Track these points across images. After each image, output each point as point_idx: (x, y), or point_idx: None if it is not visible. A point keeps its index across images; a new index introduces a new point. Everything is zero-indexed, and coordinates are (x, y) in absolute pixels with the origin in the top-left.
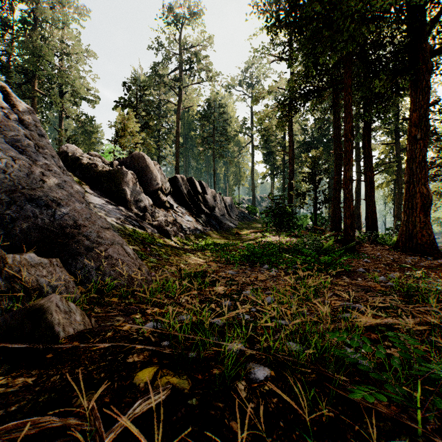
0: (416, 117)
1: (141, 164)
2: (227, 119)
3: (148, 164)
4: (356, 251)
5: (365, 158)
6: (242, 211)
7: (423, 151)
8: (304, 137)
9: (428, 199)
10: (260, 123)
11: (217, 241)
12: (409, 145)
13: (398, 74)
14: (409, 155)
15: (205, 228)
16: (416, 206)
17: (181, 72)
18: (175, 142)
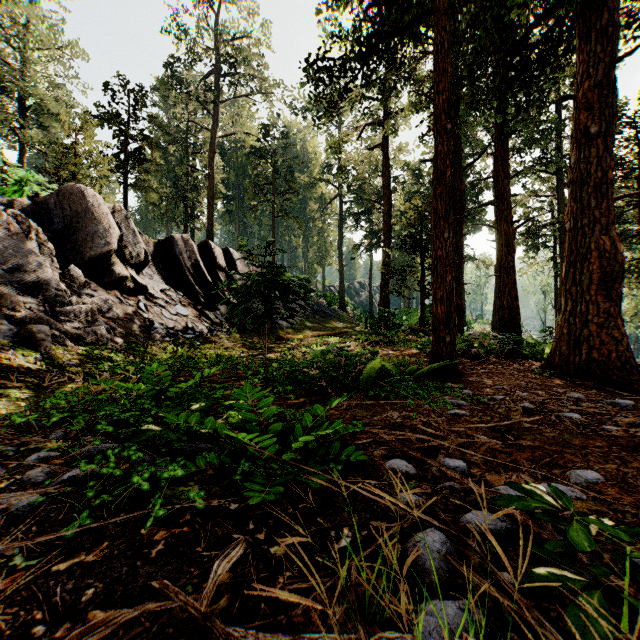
0: (591, 87)
1: (77, 206)
2: (295, 157)
3: (90, 206)
4: (456, 378)
5: (498, 199)
6: (317, 303)
7: (606, 160)
8: (418, 187)
9: (616, 264)
10: (336, 154)
11: (213, 352)
12: (577, 150)
13: (553, 6)
14: (575, 171)
15: (215, 328)
16: (590, 278)
17: (218, 77)
18: (207, 190)
